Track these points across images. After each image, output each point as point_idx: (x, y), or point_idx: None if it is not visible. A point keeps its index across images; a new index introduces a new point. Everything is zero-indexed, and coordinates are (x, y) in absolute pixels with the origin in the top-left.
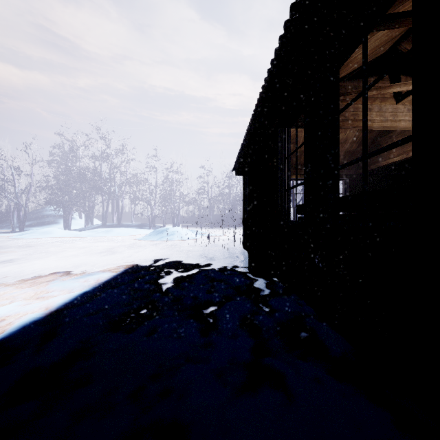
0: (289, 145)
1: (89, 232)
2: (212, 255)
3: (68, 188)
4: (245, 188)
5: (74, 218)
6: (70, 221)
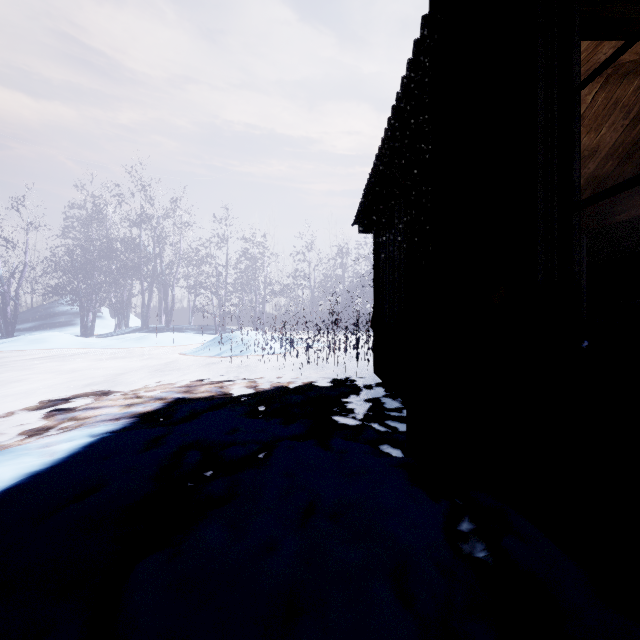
0: (573, 55)
1: (113, 339)
2: (312, 393)
3: (89, 270)
4: (381, 255)
5: (102, 317)
6: (90, 321)
